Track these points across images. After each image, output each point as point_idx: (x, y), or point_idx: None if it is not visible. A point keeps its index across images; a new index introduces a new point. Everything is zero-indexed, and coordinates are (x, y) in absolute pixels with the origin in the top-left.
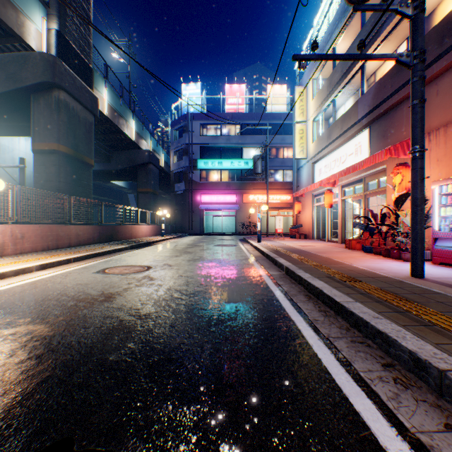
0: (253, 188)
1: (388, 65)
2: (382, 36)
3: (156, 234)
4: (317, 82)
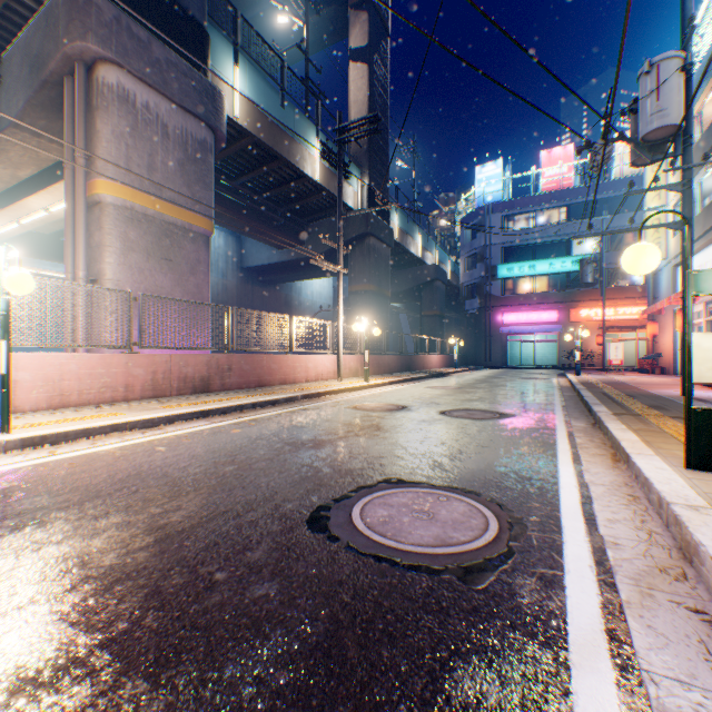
0: (586, 299)
1: None
2: None
3: (445, 366)
4: None
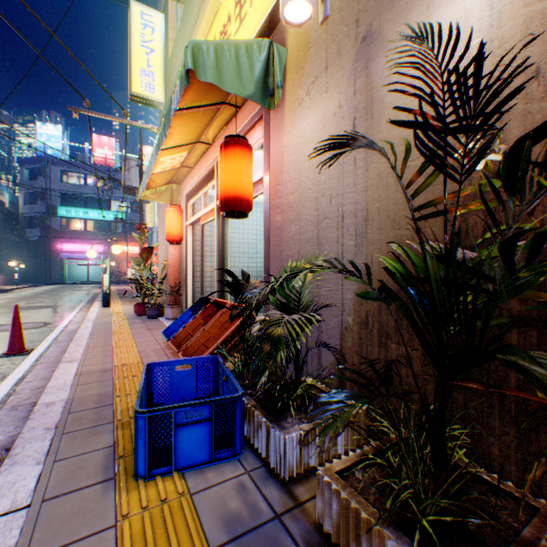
0: (124, 240)
1: None
2: None
3: (6, 284)
4: None
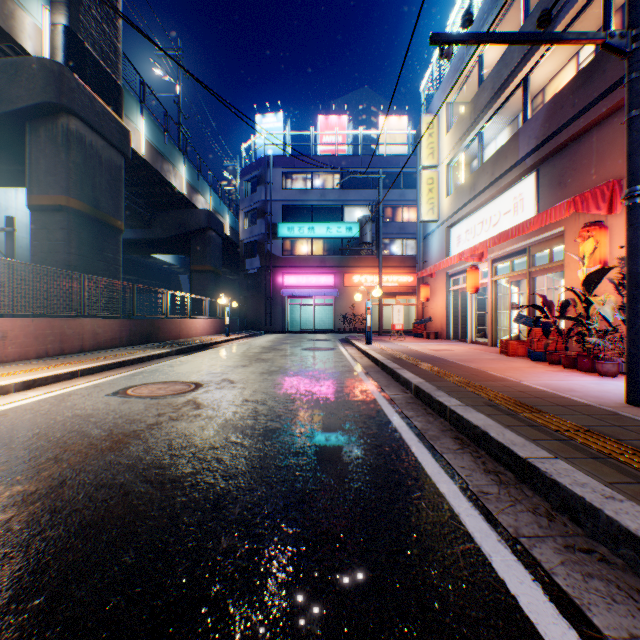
0: (358, 266)
1: (566, 76)
2: (558, 30)
3: (217, 332)
4: (454, 108)
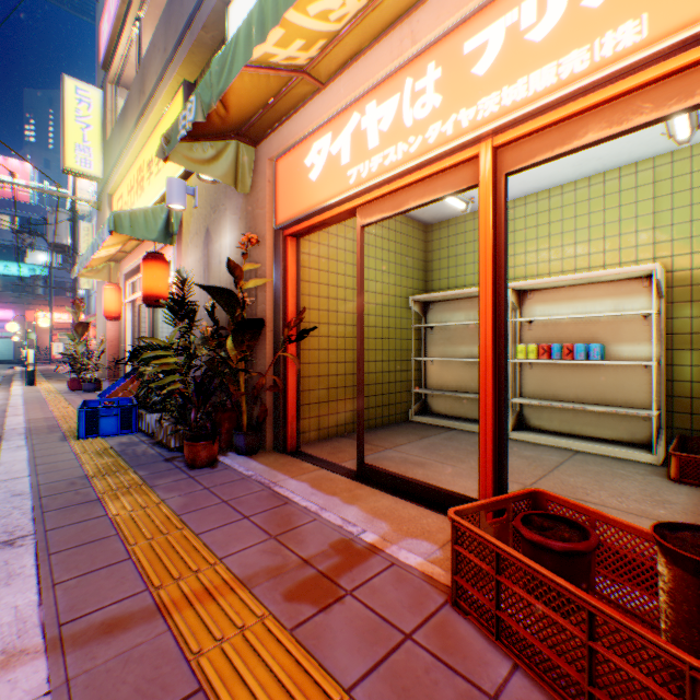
0: (45, 304)
1: None
2: None
3: None
4: None
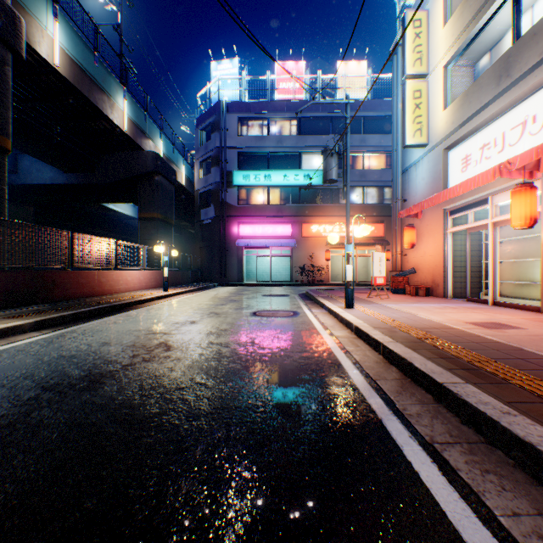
0: (317, 215)
1: None
2: None
3: (161, 285)
4: None
